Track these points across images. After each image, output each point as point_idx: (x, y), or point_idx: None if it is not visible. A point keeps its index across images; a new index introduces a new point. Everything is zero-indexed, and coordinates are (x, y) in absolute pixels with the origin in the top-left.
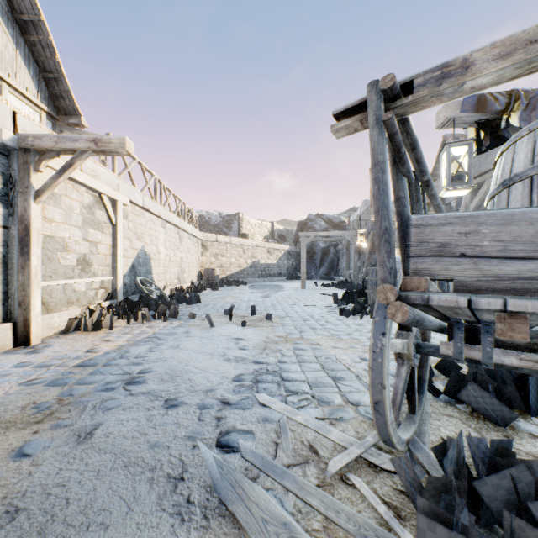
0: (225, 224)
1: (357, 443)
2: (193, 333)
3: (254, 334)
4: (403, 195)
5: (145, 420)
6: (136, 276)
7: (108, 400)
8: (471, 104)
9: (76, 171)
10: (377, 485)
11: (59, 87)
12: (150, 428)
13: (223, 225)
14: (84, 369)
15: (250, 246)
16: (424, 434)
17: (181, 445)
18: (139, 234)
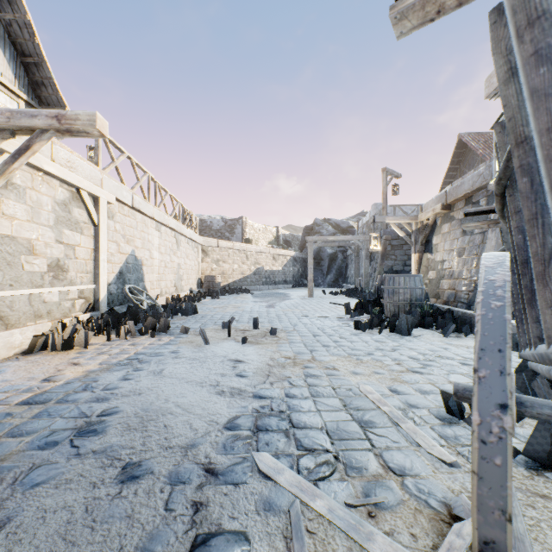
0: (228, 229)
1: None
2: (183, 353)
3: (256, 355)
4: None
5: (82, 510)
6: (125, 284)
7: (40, 467)
8: None
9: (46, 159)
10: None
11: (40, 74)
12: (84, 528)
13: (225, 230)
14: (28, 409)
15: (253, 252)
16: (523, 540)
17: None
18: (129, 236)
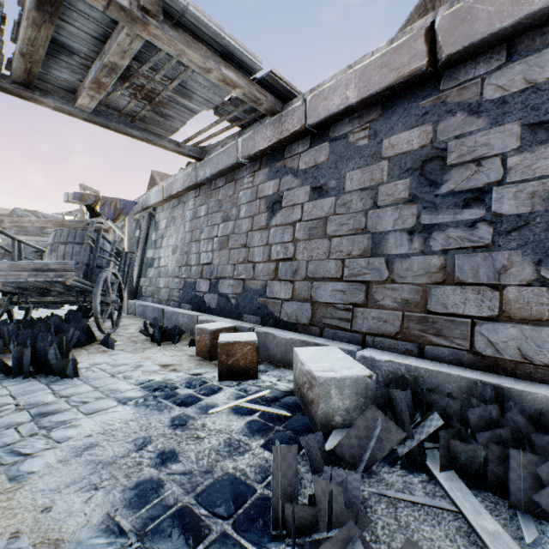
0: None
1: None
2: None
3: None
4: None
5: None
6: None
7: None
8: (78, 197)
9: None
10: None
11: None
12: None
13: None
14: None
15: None
16: None
17: None
18: None
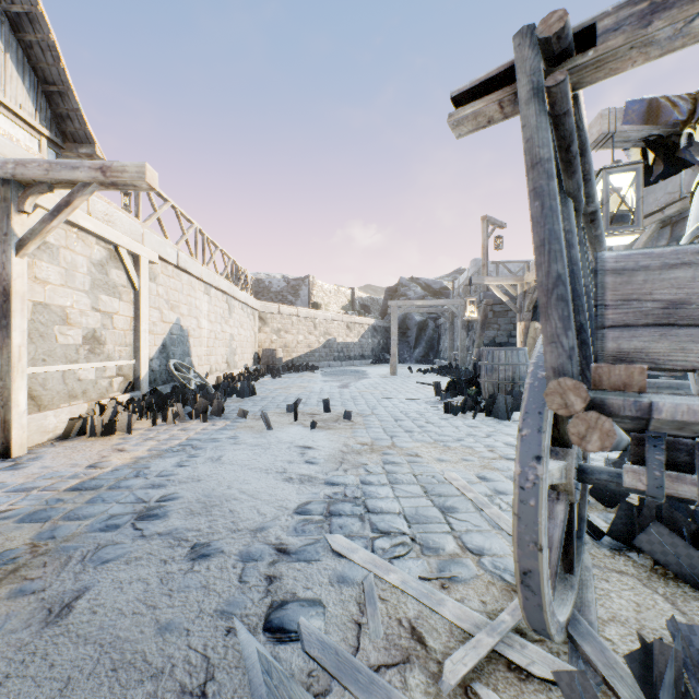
0: (291, 291)
1: (487, 626)
2: (243, 438)
3: (327, 441)
4: (569, 227)
5: (158, 582)
6: (168, 359)
7: (107, 546)
8: (637, 113)
9: (82, 213)
10: None
11: (65, 105)
12: (162, 596)
13: (287, 292)
14: (80, 494)
15: (323, 320)
16: (589, 606)
17: (208, 627)
18: (173, 302)
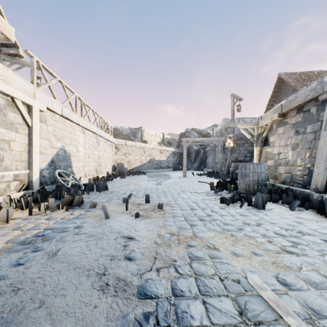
0: (132, 134)
1: None
2: (85, 228)
3: (145, 230)
4: None
5: None
6: (56, 169)
7: None
8: None
9: None
10: None
11: None
12: None
13: (131, 135)
14: None
15: (148, 148)
16: None
17: None
18: (59, 136)
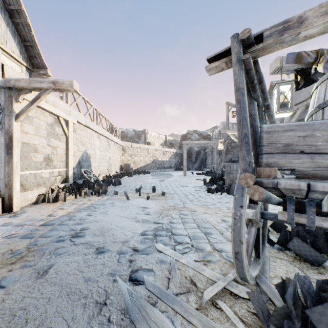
0: (137, 136)
1: (222, 278)
2: (116, 204)
3: (154, 205)
4: (254, 113)
5: (83, 262)
6: (81, 168)
7: (59, 248)
8: (292, 58)
9: (43, 102)
10: (237, 308)
11: (33, 51)
12: (85, 267)
13: (135, 137)
14: (45, 227)
15: (152, 150)
16: (266, 271)
17: (105, 279)
18: (83, 142)
